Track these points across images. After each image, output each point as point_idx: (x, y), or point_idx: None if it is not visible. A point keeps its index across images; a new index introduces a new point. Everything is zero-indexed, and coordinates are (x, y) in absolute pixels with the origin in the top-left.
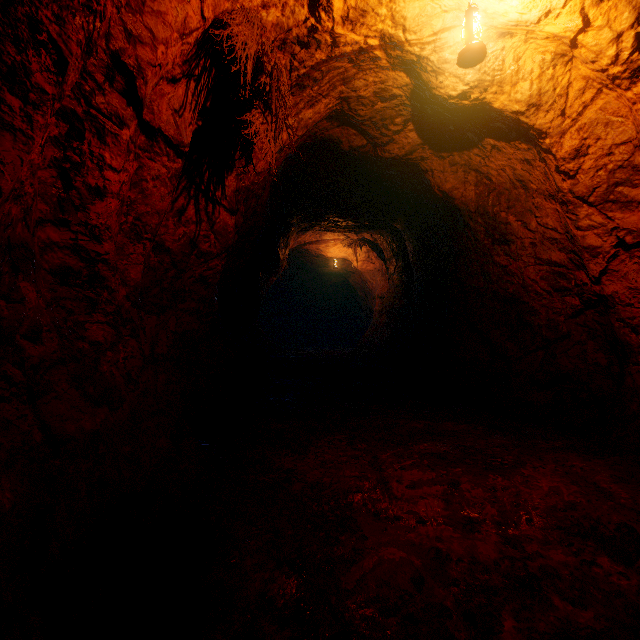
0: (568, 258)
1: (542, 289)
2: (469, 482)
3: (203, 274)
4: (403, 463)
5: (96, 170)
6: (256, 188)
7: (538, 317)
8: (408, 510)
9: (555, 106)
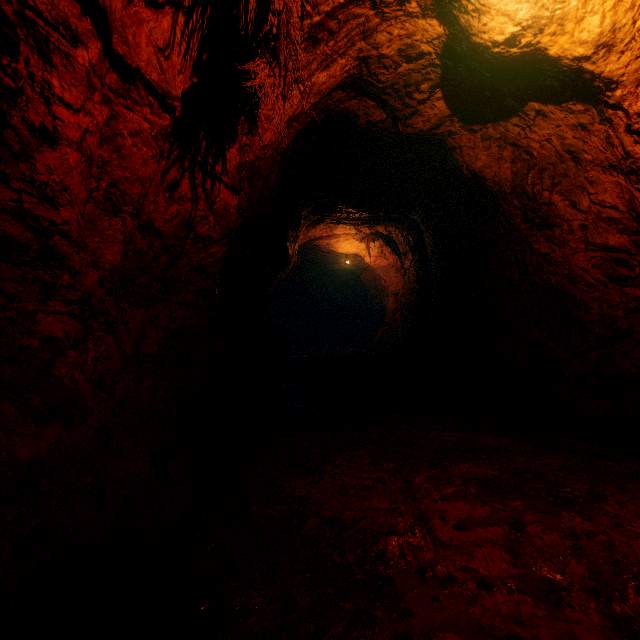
0: (631, 241)
1: (594, 279)
2: (537, 523)
3: (201, 262)
4: (443, 491)
5: (40, 102)
6: (262, 168)
7: (589, 312)
8: (462, 565)
9: (633, 45)
